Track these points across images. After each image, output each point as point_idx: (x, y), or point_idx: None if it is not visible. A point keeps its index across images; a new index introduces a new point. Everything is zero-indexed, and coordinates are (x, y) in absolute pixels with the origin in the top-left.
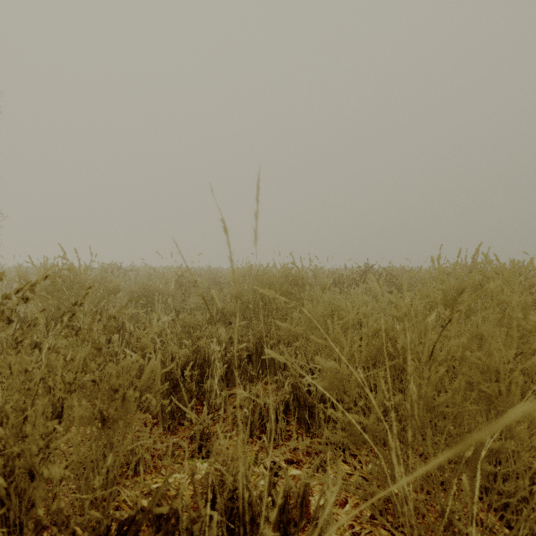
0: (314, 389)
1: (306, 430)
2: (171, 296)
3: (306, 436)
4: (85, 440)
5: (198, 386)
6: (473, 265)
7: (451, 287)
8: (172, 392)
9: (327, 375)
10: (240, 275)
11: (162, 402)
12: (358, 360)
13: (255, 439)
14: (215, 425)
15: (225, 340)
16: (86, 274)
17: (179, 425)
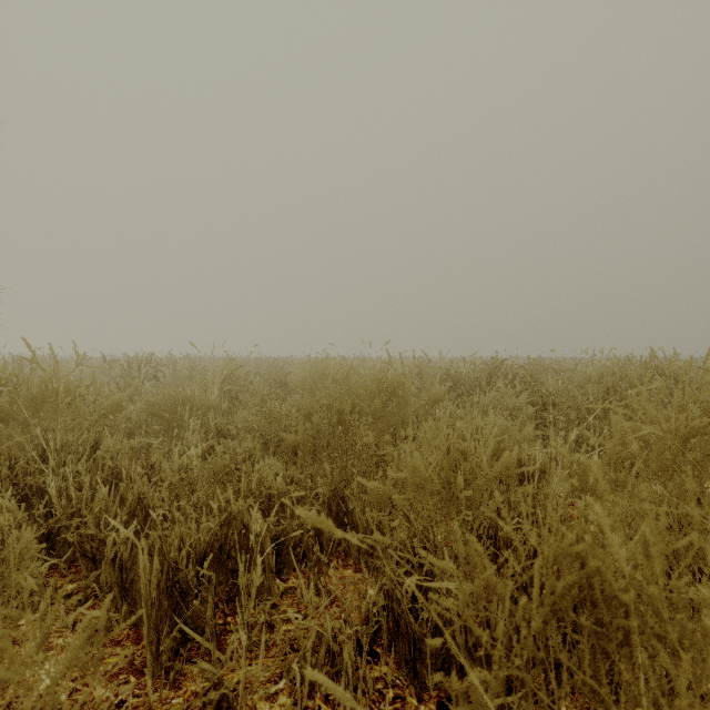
0: (423, 606)
1: (410, 681)
2: (211, 408)
3: (410, 695)
4: (15, 703)
5: (232, 577)
6: (709, 390)
7: (649, 415)
8: (179, 602)
9: (462, 703)
10: (313, 378)
11: (158, 625)
12: (525, 633)
13: (317, 701)
14: (251, 665)
15: (282, 489)
16: (68, 385)
17: (189, 665)
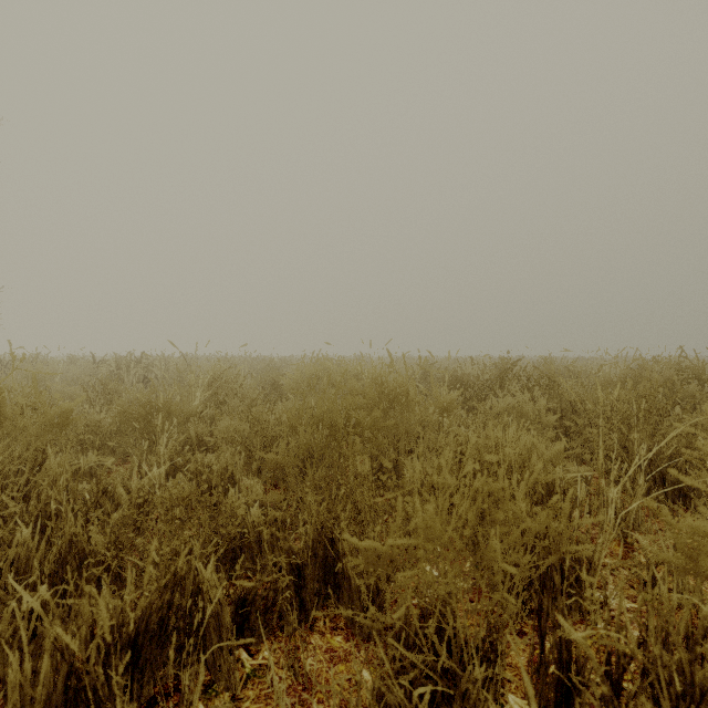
0: None
1: None
2: (191, 415)
3: None
4: None
5: (180, 656)
6: None
7: None
8: None
9: None
10: (306, 381)
11: None
12: None
13: None
14: None
15: (259, 522)
16: (2, 393)
17: None
